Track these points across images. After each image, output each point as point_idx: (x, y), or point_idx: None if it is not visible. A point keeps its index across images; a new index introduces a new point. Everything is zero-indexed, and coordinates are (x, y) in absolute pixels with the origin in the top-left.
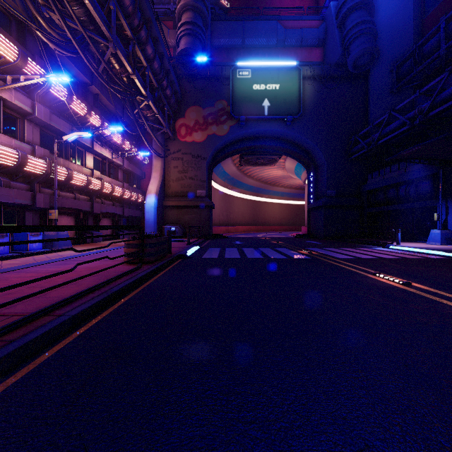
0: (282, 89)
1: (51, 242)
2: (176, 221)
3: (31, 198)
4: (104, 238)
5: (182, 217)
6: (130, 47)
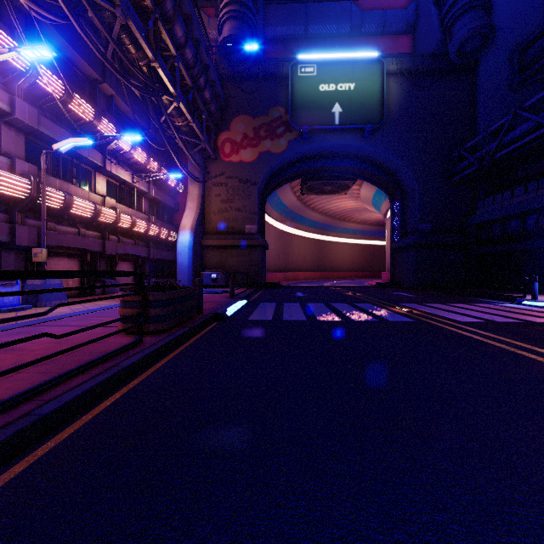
0: (358, 89)
1: (36, 295)
2: (219, 265)
3: (8, 232)
4: (123, 288)
5: (226, 261)
6: (150, 23)
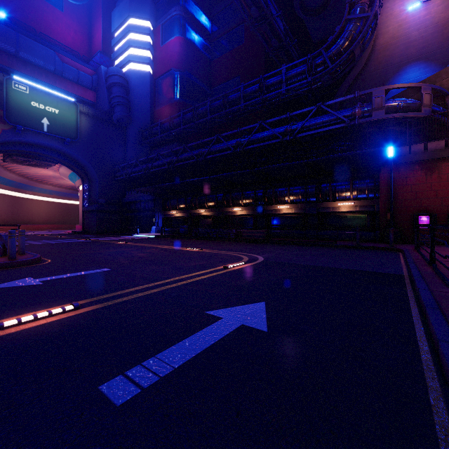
0: (61, 115)
1: None
2: None
3: None
4: None
5: None
6: None
